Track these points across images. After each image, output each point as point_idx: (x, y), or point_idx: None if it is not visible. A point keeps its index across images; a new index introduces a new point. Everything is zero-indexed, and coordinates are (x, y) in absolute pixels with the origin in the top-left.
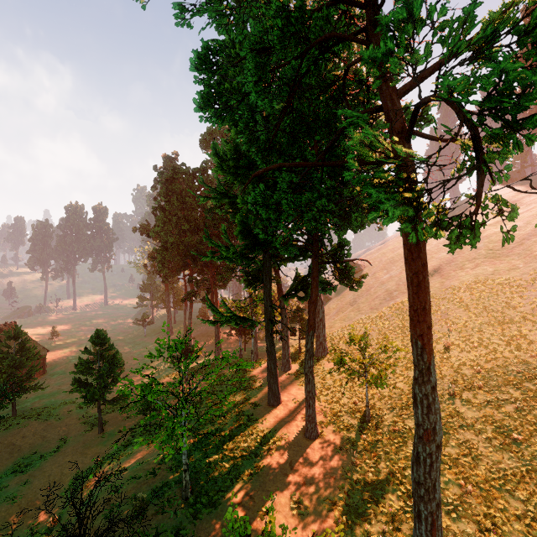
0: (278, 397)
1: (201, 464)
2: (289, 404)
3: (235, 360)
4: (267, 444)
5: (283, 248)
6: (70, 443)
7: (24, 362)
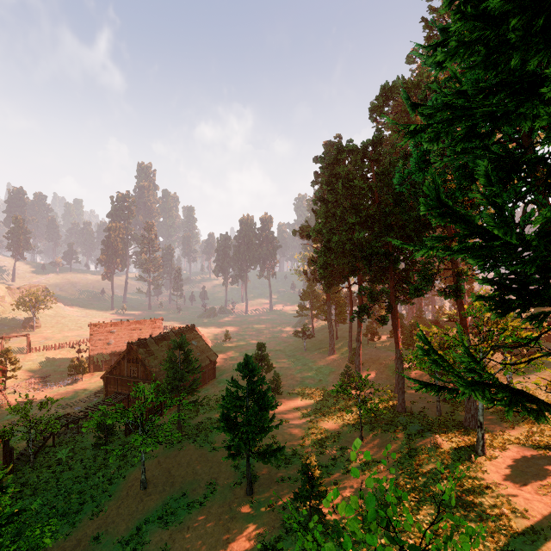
0: None
1: None
2: None
3: (432, 417)
4: None
5: None
6: (216, 496)
7: (186, 375)
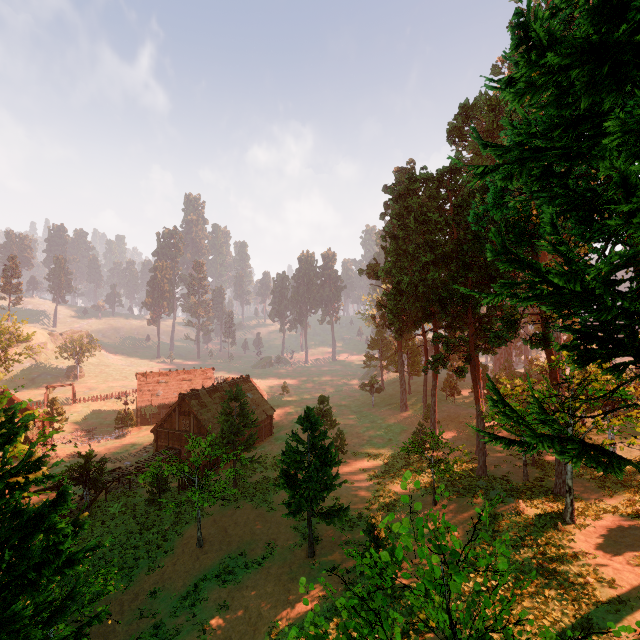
0: None
1: None
2: None
3: (517, 482)
4: None
5: None
6: (275, 557)
7: (242, 429)
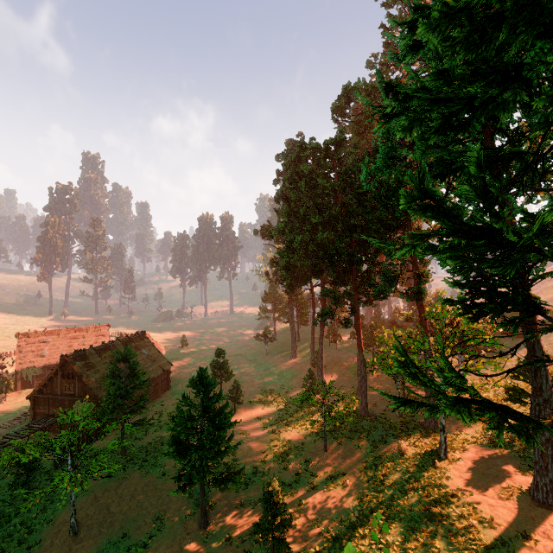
0: None
1: None
2: None
3: (393, 419)
4: None
5: None
6: (164, 534)
7: (132, 391)
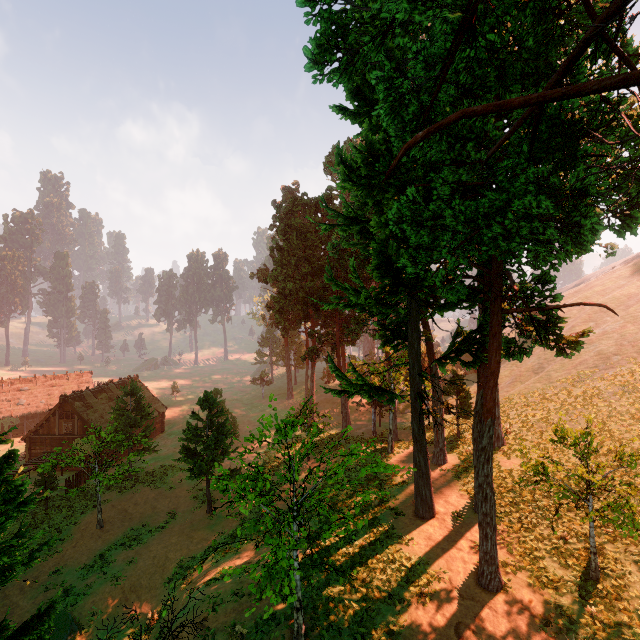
0: (430, 506)
1: (321, 595)
2: (447, 519)
3: (367, 438)
4: (416, 583)
5: (445, 288)
6: (177, 520)
7: (139, 421)
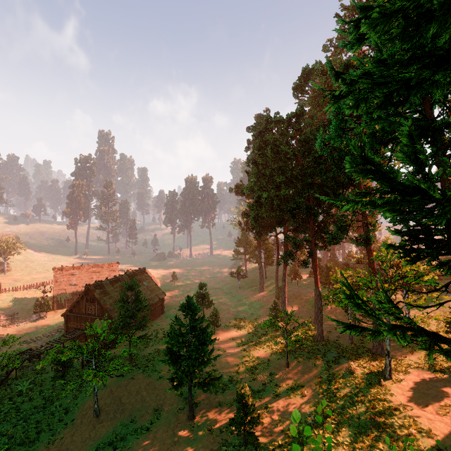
0: None
1: None
2: None
3: (345, 345)
4: None
5: None
6: (161, 422)
7: (136, 313)
